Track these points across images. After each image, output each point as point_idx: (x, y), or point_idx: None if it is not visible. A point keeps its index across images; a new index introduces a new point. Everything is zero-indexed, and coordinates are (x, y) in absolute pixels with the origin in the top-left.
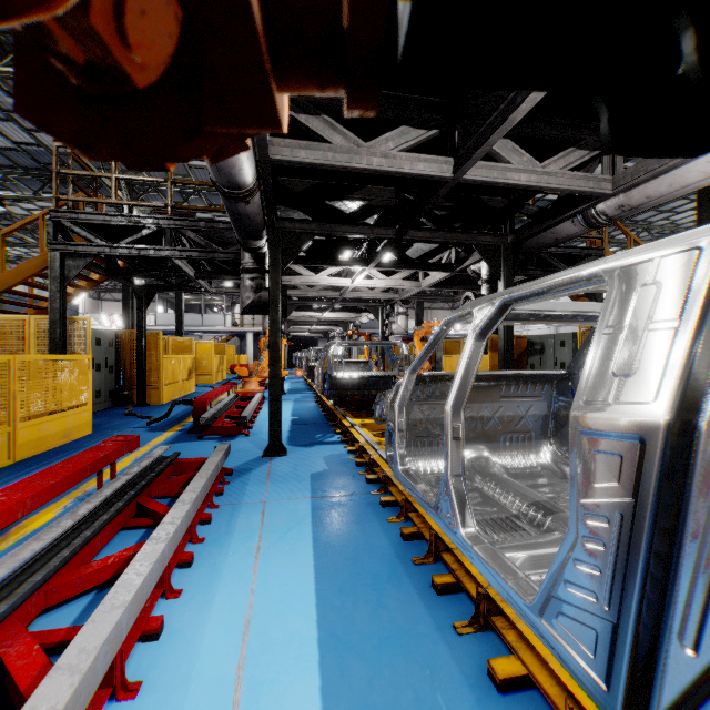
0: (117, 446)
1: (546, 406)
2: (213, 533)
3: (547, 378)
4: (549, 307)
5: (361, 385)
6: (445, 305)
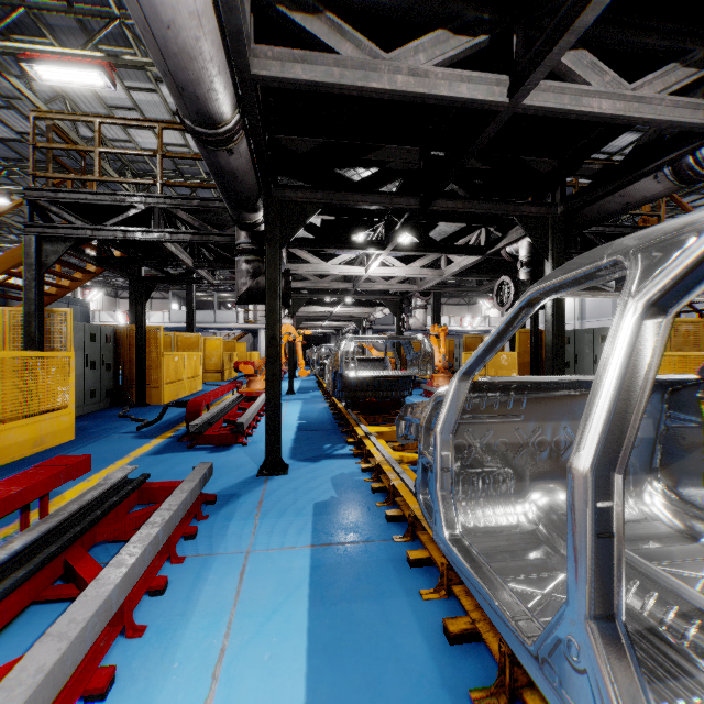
0: (47, 475)
1: (651, 426)
2: (162, 614)
3: (658, 386)
4: None
5: (376, 385)
6: (461, 301)
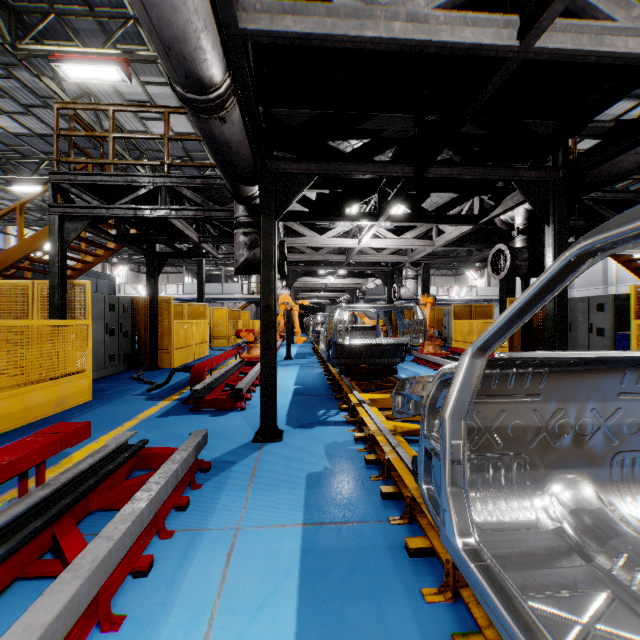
0: (43, 443)
1: None
2: (143, 600)
3: None
4: None
5: (368, 353)
6: (448, 272)
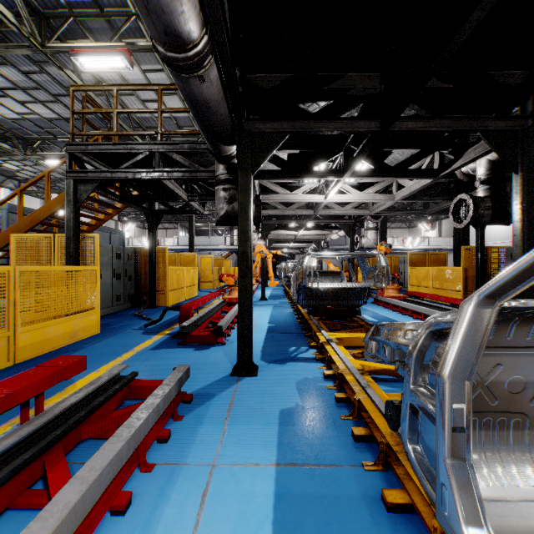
0: (40, 376)
1: None
2: None
3: None
4: None
5: (334, 295)
6: (402, 225)
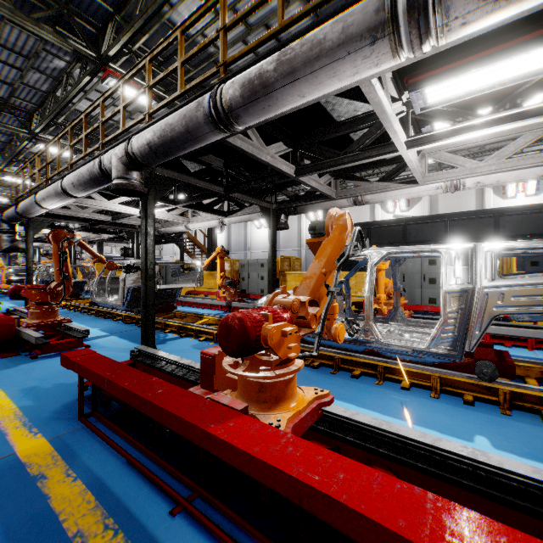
0: None
1: None
2: None
3: None
4: None
5: None
6: None
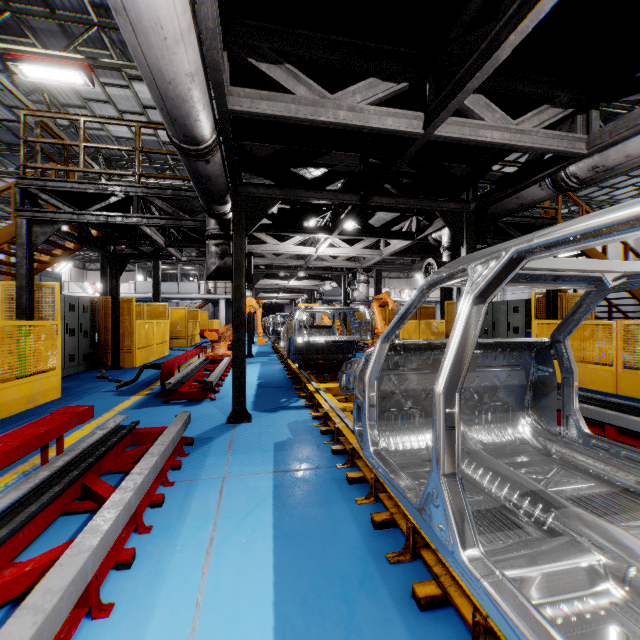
0: (63, 419)
1: (524, 376)
2: (163, 518)
3: (527, 346)
4: (553, 265)
5: (325, 349)
6: (401, 275)
